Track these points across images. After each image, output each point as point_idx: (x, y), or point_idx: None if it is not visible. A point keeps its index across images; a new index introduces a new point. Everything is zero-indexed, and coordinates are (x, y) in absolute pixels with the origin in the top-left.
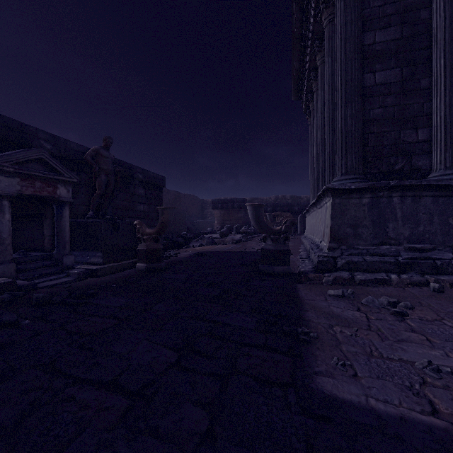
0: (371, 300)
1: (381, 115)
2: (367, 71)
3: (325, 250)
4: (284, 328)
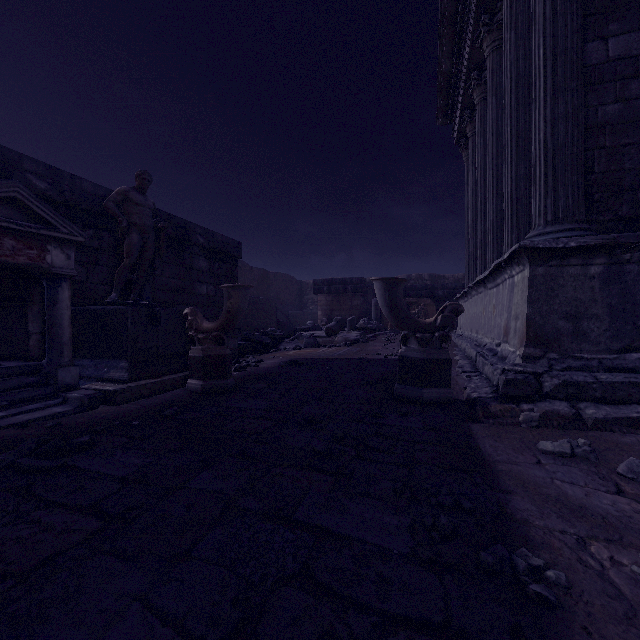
0: (639, 467)
1: (619, 116)
2: (592, 38)
3: (514, 361)
4: (482, 558)
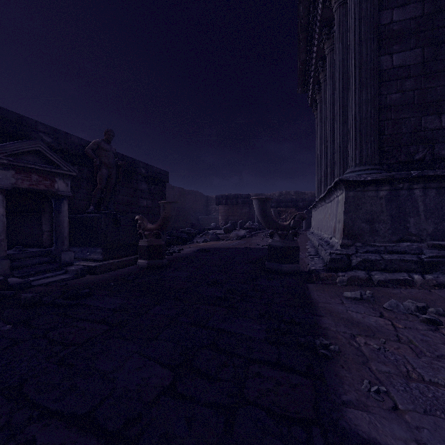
0: (395, 304)
1: (399, 101)
2: (384, 53)
3: (337, 247)
4: (299, 340)
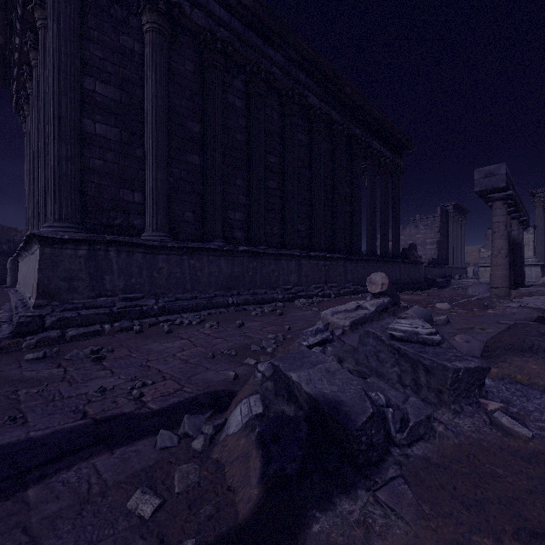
0: (77, 353)
1: (102, 168)
2: (87, 117)
3: (31, 309)
4: None
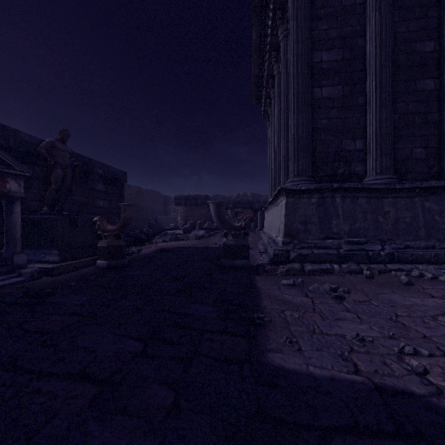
0: (317, 287)
1: (326, 125)
2: (316, 86)
3: (280, 245)
4: (242, 315)
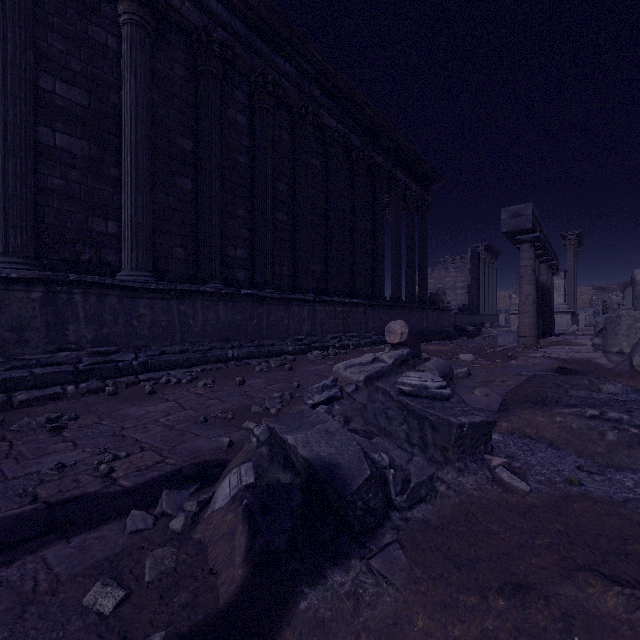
0: (28, 422)
1: (63, 189)
2: (44, 124)
3: None
4: None
